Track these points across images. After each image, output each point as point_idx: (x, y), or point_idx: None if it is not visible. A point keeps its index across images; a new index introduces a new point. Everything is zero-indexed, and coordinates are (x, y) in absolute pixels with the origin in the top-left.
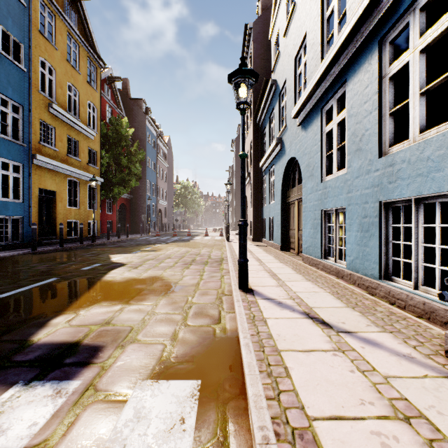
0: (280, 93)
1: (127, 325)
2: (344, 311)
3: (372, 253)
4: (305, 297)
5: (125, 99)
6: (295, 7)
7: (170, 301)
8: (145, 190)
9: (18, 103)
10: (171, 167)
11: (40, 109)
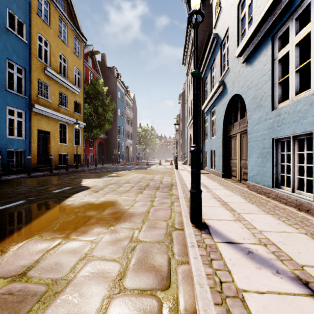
0: (221, 43)
1: (43, 283)
2: None
3: None
4: (279, 241)
5: (103, 68)
6: None
7: (113, 236)
8: (116, 132)
9: (21, 67)
10: (135, 116)
11: (38, 71)
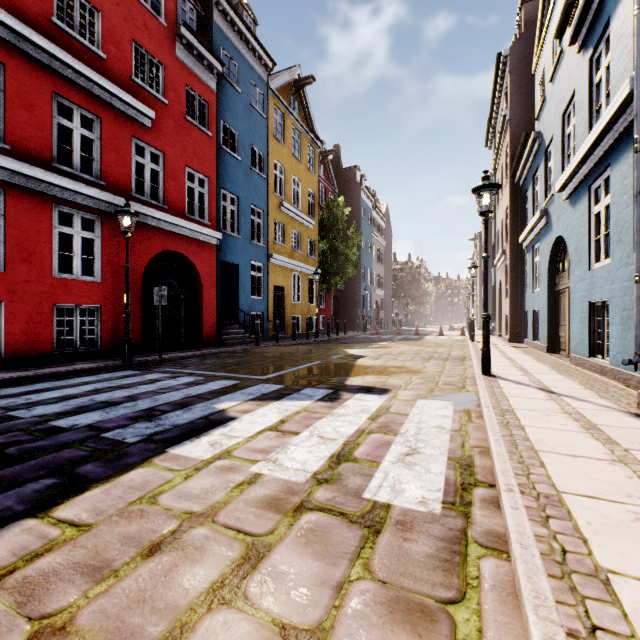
0: (546, 150)
1: (397, 384)
2: (579, 390)
3: (629, 345)
4: (547, 382)
5: (337, 171)
6: (562, 53)
7: (421, 378)
8: (359, 278)
9: (260, 209)
10: (389, 244)
11: (274, 210)
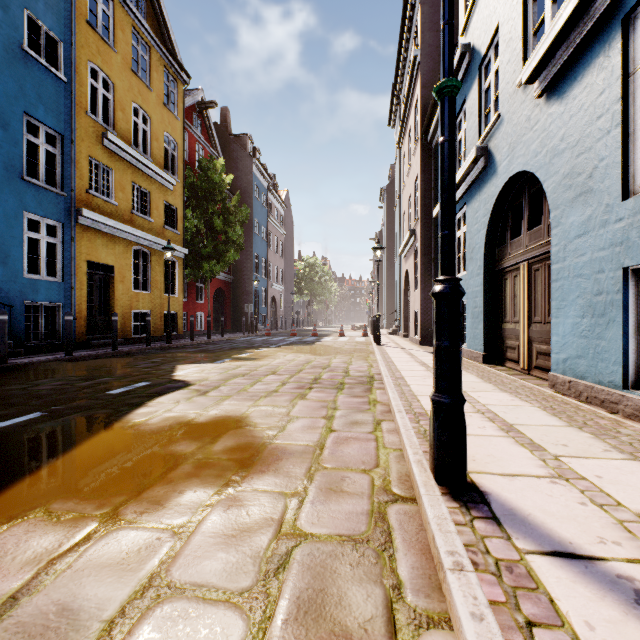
0: (481, 64)
1: None
2: None
3: None
4: None
5: (224, 137)
6: None
7: (232, 517)
8: (251, 268)
9: (55, 131)
10: (290, 236)
11: (90, 141)
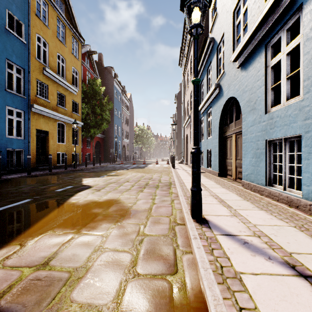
0: (217, 47)
1: (65, 270)
2: None
3: None
4: (271, 233)
5: (100, 68)
6: None
7: (121, 231)
8: (113, 131)
9: (20, 67)
10: (132, 115)
11: (37, 71)
